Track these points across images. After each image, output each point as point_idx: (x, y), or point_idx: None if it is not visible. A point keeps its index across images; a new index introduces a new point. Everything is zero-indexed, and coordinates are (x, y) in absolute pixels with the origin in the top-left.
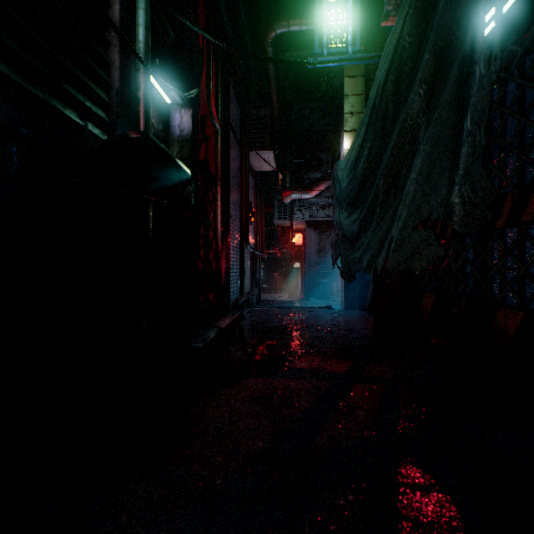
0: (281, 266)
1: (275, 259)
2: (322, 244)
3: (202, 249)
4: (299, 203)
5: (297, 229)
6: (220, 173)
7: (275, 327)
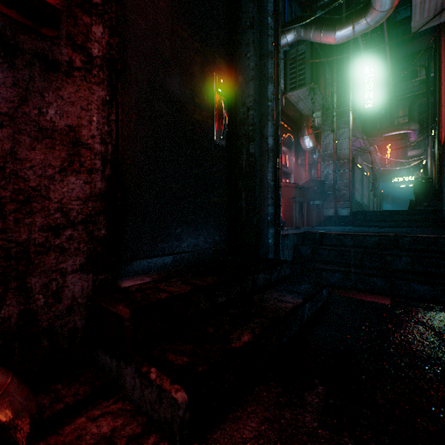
0: None
1: None
2: None
3: None
4: None
5: None
6: None
7: None
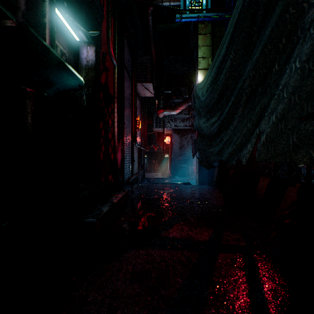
0: (157, 156)
1: (154, 152)
2: (182, 143)
3: (103, 145)
4: (168, 117)
5: (167, 134)
6: (117, 94)
7: (154, 199)
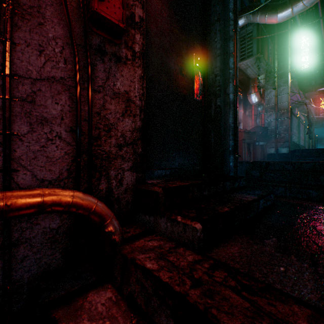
0: None
1: None
2: None
3: None
4: None
5: None
6: None
7: None
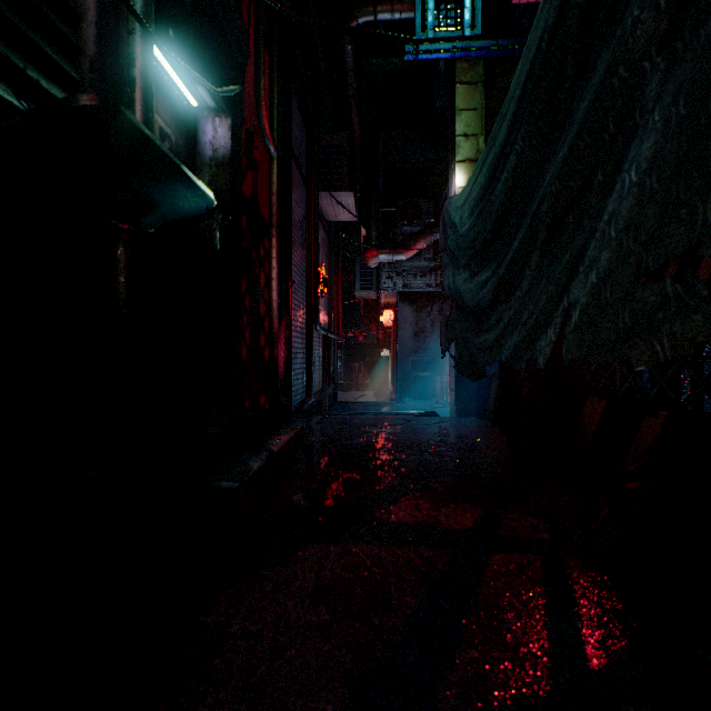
0: (364, 354)
1: (356, 344)
2: (421, 325)
3: (247, 329)
4: (389, 267)
5: (386, 304)
6: (276, 219)
7: (357, 446)
